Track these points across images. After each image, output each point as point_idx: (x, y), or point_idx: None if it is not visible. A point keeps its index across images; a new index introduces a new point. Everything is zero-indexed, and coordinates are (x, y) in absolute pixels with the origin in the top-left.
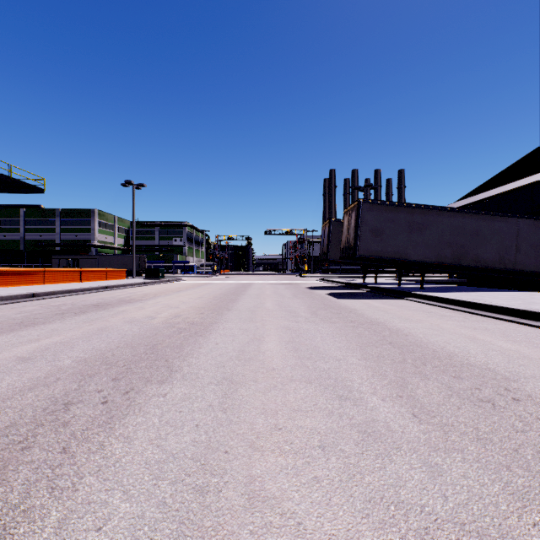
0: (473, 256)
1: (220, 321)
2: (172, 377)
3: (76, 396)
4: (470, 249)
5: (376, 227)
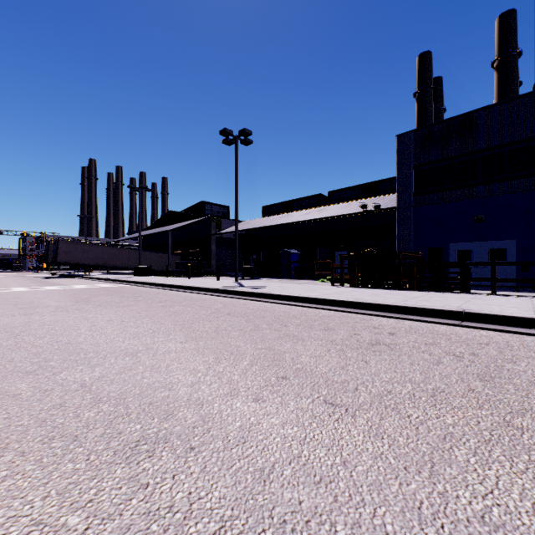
0: (112, 263)
1: None
2: None
3: None
4: (110, 260)
5: (67, 250)
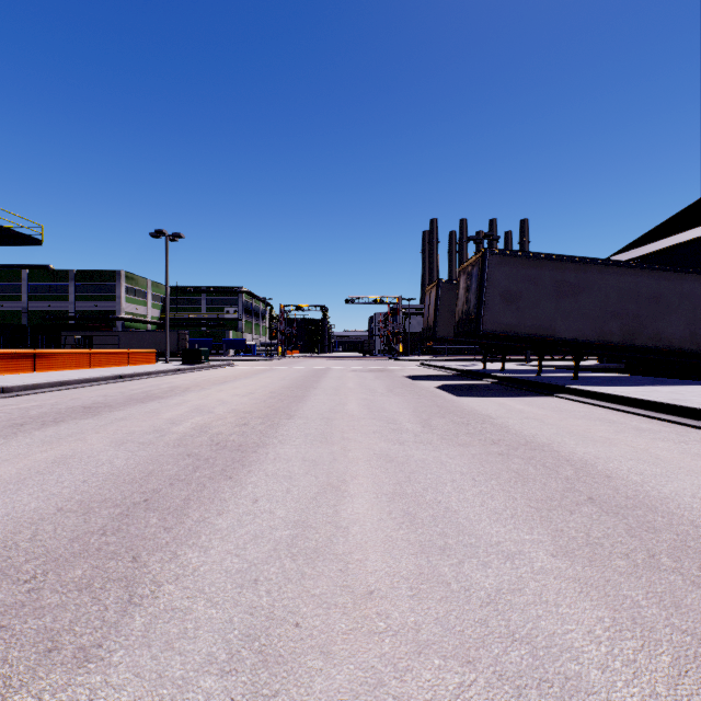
0: (652, 333)
1: (272, 440)
2: (119, 631)
3: None
4: (647, 322)
5: (509, 289)
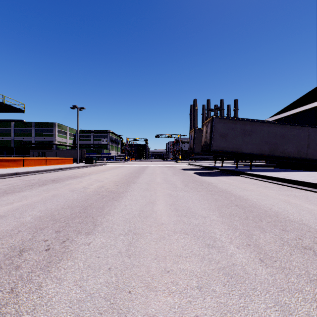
0: (282, 150)
1: (128, 190)
2: (95, 230)
3: (29, 245)
4: (280, 146)
5: (223, 132)
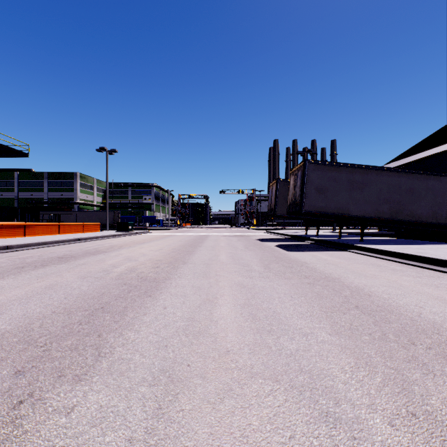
0: (409, 212)
1: (174, 276)
2: (95, 368)
3: None
4: (406, 205)
5: (320, 185)
